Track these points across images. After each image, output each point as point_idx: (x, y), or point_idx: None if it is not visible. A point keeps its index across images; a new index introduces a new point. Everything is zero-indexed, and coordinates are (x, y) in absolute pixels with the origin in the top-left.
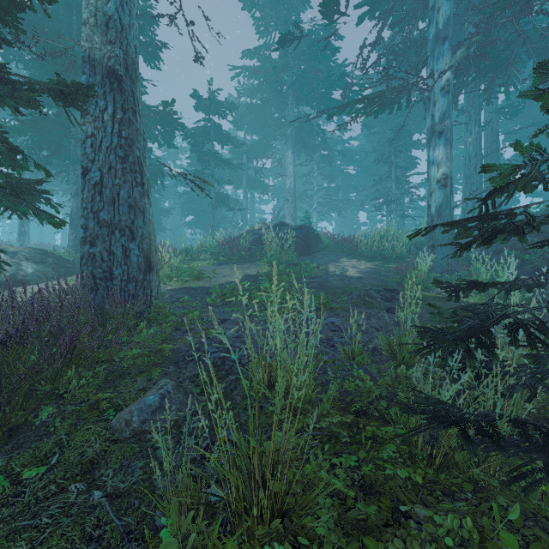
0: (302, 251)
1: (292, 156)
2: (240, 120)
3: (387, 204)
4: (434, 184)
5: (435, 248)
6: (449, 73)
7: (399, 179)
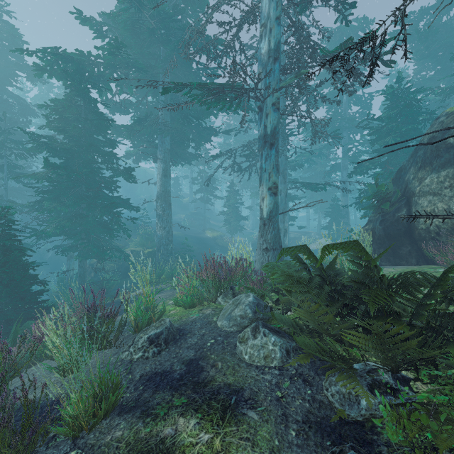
0: None
1: None
2: None
3: None
4: None
5: None
6: None
7: None
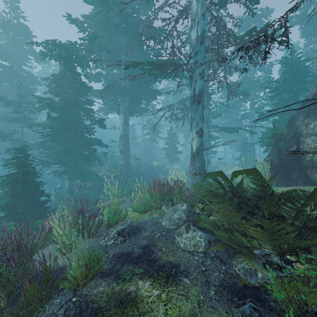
0: None
1: None
2: None
3: None
4: None
5: None
6: None
7: None
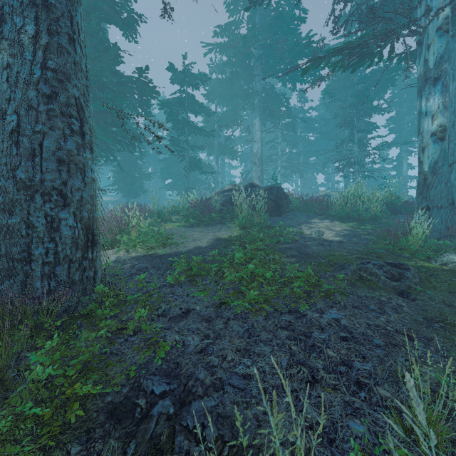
0: (272, 212)
1: (259, 123)
2: (212, 93)
3: (350, 165)
4: (427, 138)
5: (430, 210)
6: (449, 9)
7: (361, 142)
